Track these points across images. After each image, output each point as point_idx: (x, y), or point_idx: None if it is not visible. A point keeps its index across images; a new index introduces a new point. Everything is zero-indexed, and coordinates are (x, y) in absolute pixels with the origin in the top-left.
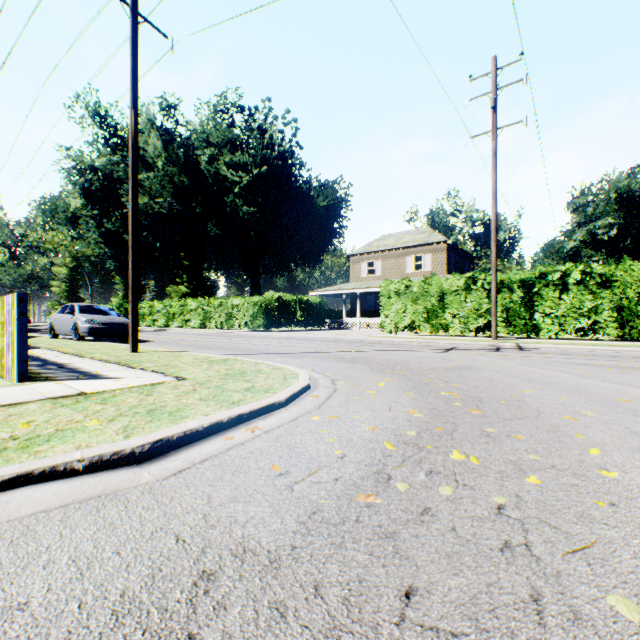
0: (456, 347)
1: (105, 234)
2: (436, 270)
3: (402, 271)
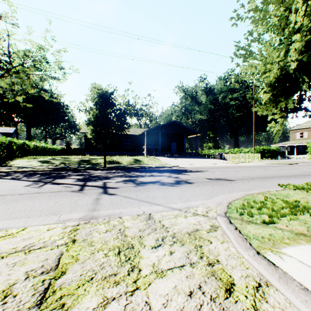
0: None
1: None
2: None
3: None
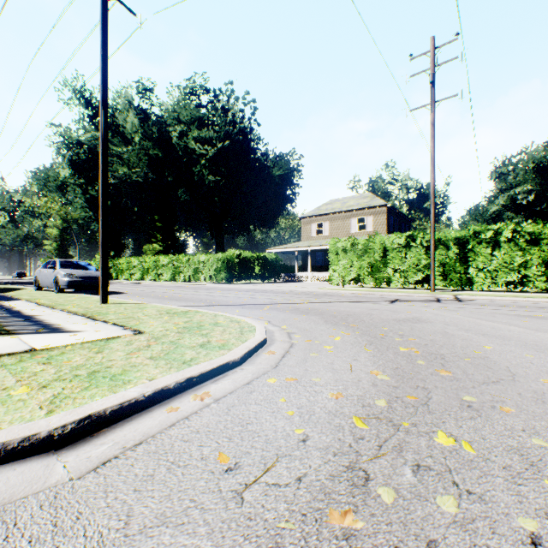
0: (400, 299)
1: (90, 200)
2: (377, 230)
3: (347, 231)
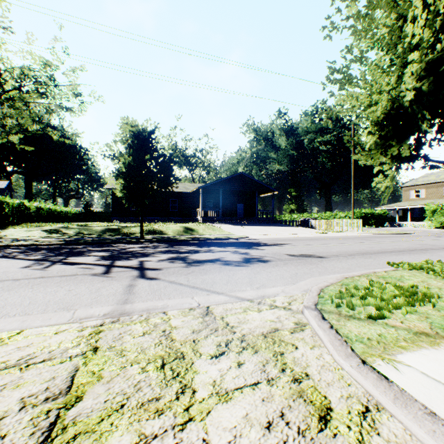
0: None
1: None
2: None
3: (440, 195)
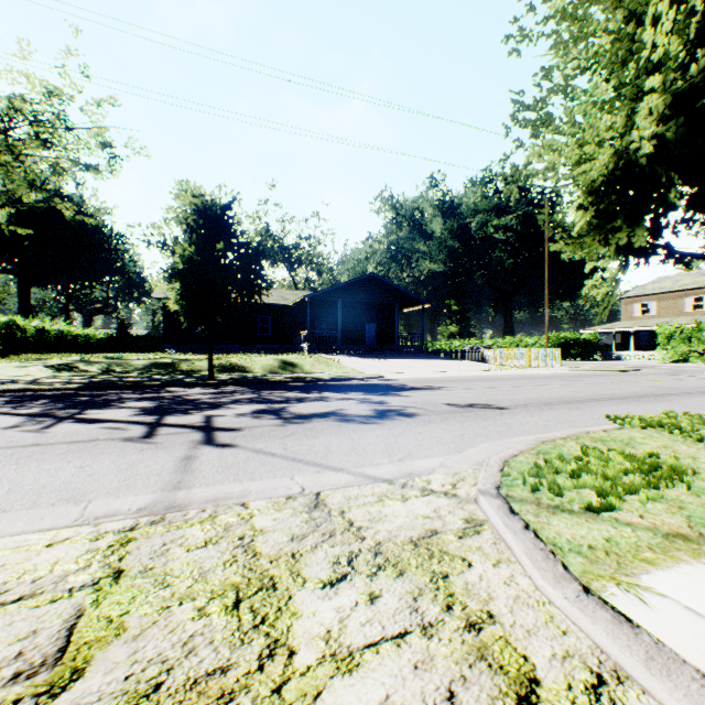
0: None
1: None
2: None
3: (679, 311)
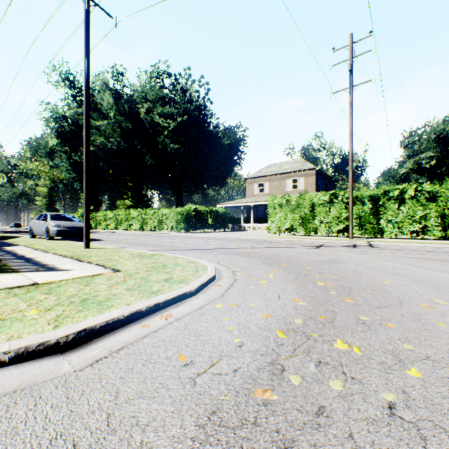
0: (324, 244)
1: (73, 164)
2: (307, 189)
3: (283, 190)
